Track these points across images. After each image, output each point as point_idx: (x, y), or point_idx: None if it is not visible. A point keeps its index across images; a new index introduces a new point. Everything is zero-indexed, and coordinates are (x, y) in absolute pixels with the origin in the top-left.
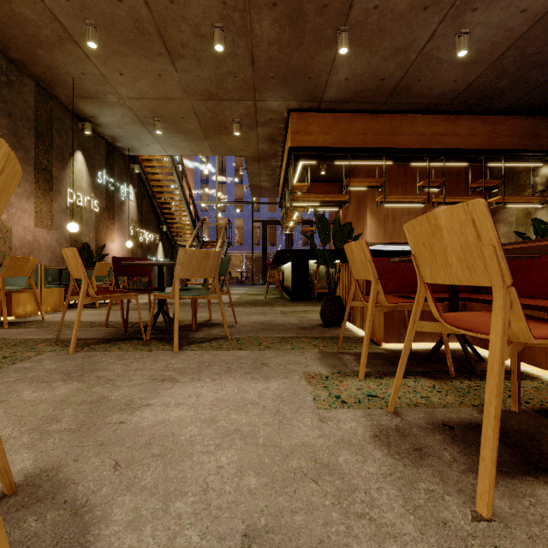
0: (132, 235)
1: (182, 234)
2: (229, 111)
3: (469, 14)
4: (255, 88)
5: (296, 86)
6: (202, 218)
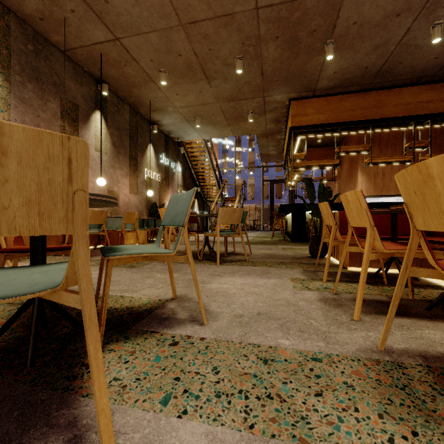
0: None
1: (211, 193)
2: (245, 106)
3: (440, 10)
4: (264, 89)
5: (295, 83)
6: (224, 181)
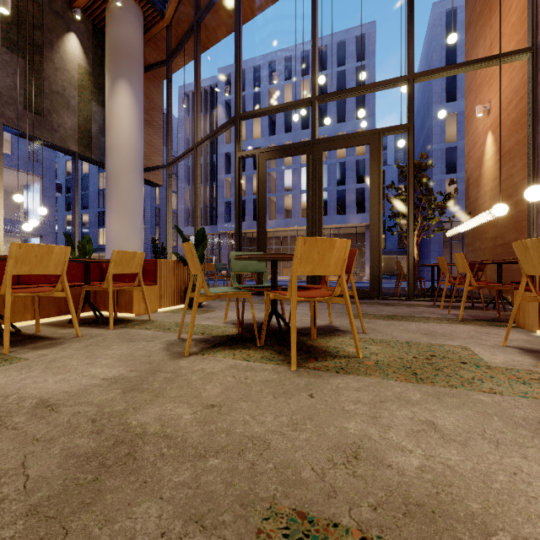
0: None
1: None
2: None
3: None
4: None
5: None
6: None
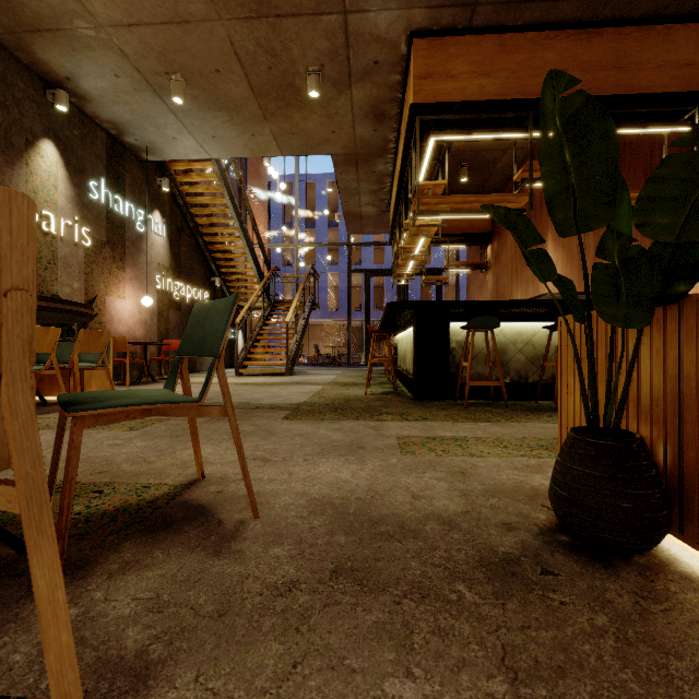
0: (159, 288)
1: (245, 290)
2: (297, 47)
3: None
4: None
5: None
6: (274, 266)
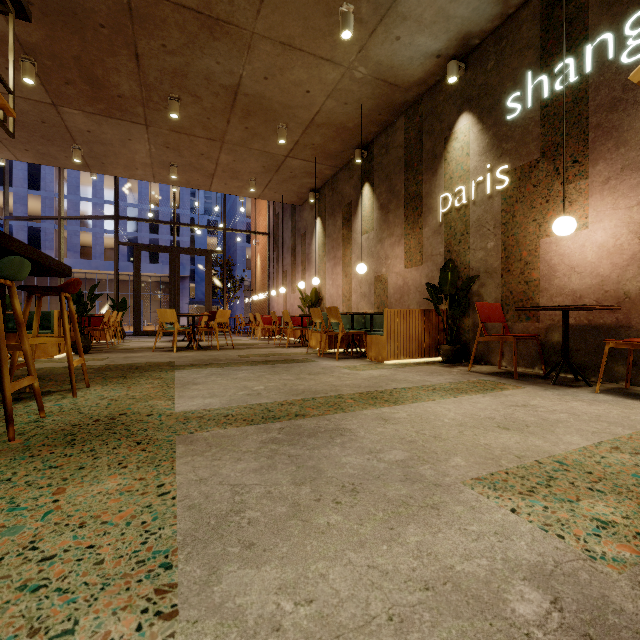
0: None
1: None
2: None
3: None
4: (131, 14)
5: None
6: None
